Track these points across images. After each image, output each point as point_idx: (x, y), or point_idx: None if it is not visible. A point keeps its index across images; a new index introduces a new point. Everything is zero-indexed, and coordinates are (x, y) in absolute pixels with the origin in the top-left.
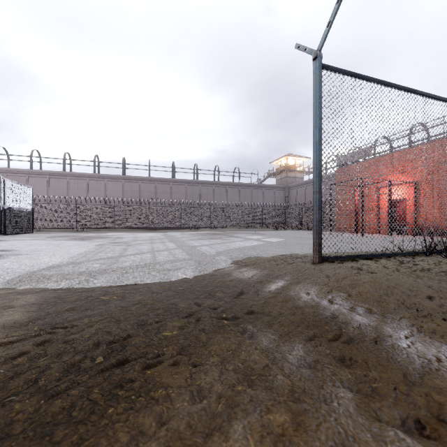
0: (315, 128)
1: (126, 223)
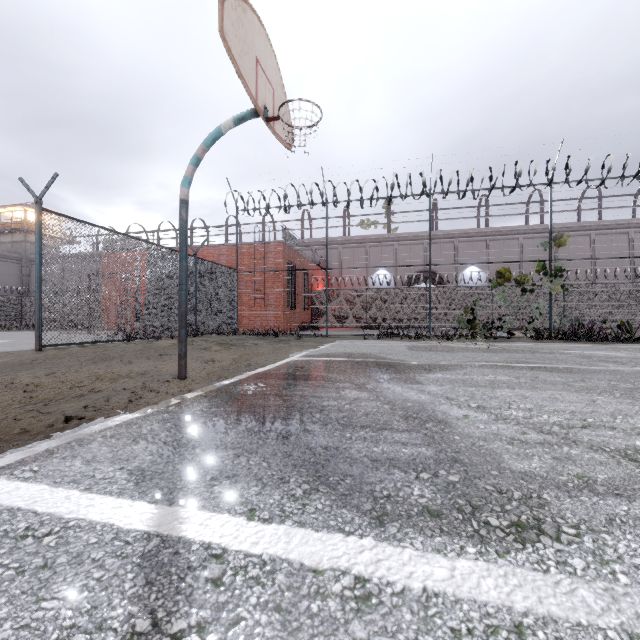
0: (37, 253)
1: None
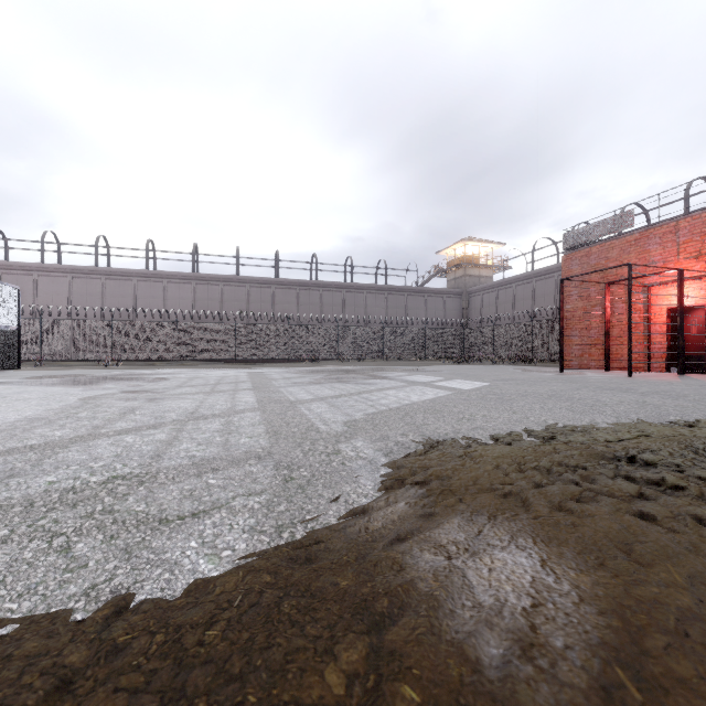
0: None
1: (195, 351)
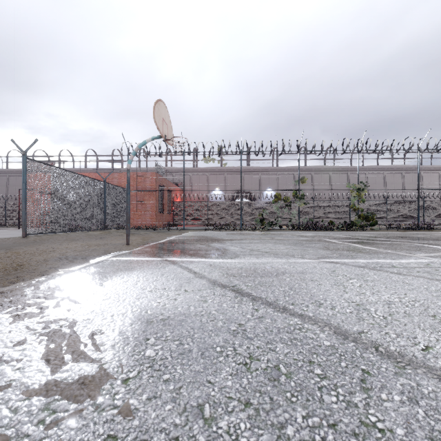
0: (24, 182)
1: None
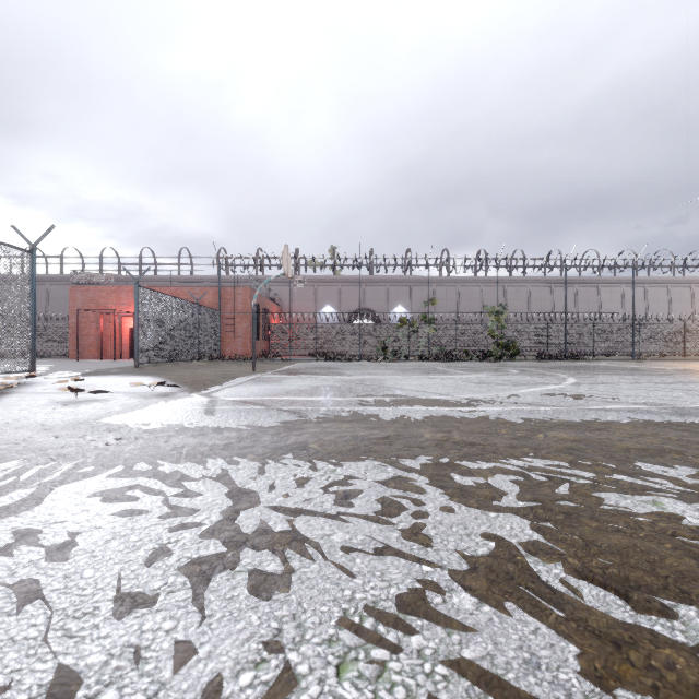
0: (136, 311)
1: None
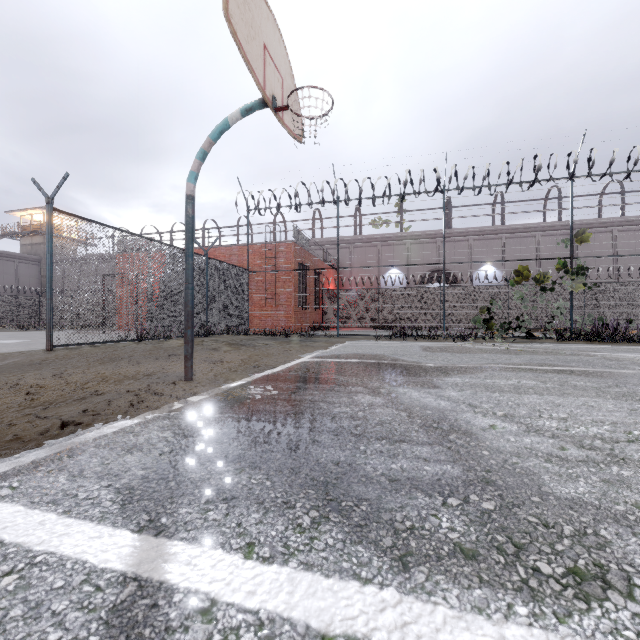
0: (48, 253)
1: None
